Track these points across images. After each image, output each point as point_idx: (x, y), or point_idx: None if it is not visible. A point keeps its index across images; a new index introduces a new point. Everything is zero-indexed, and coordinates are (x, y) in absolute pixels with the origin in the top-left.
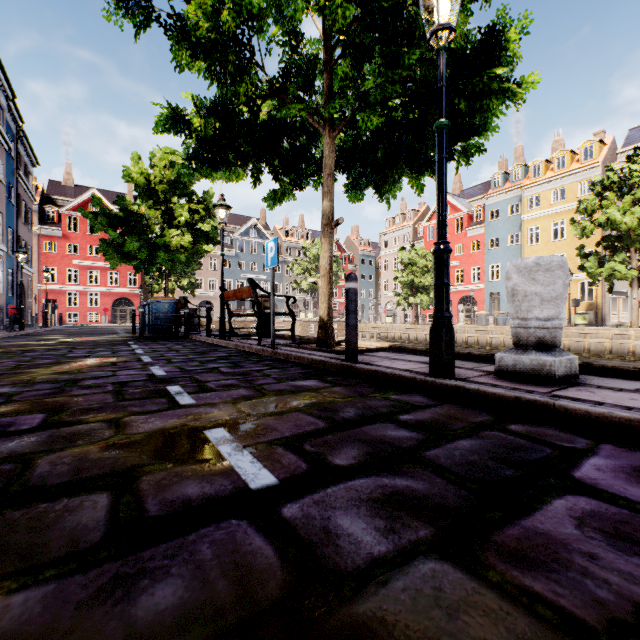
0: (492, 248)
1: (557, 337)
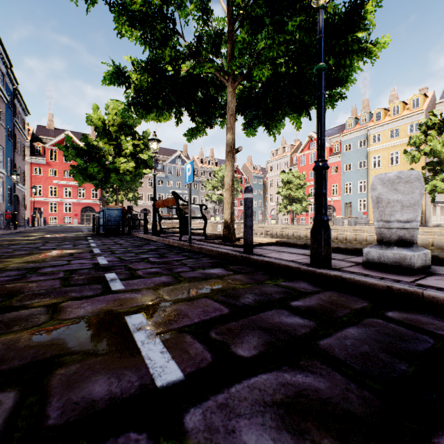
0: (346, 171)
1: (414, 236)
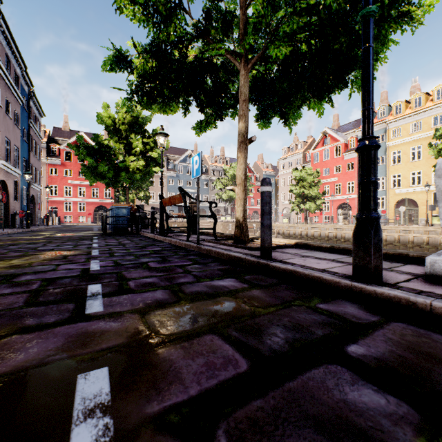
0: None
1: None
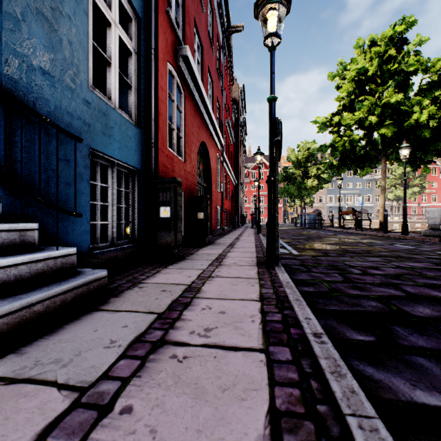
0: None
1: (436, 227)
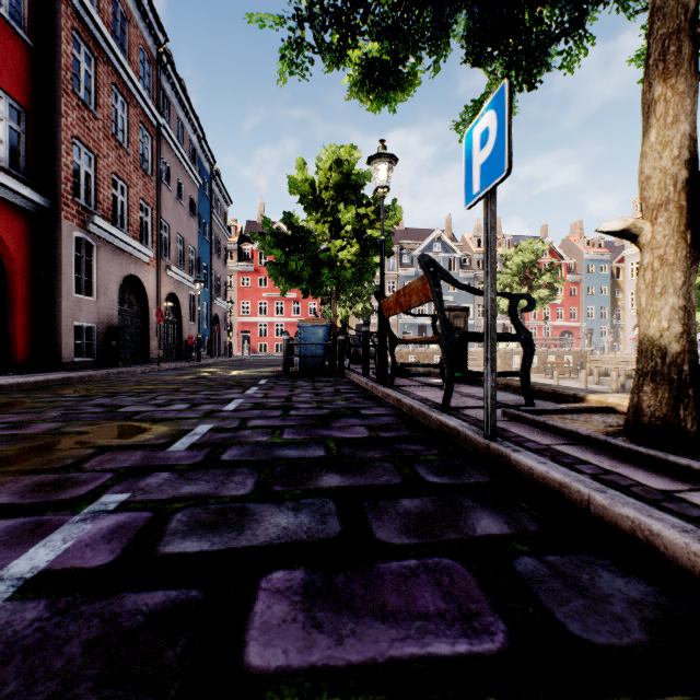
0: None
1: None
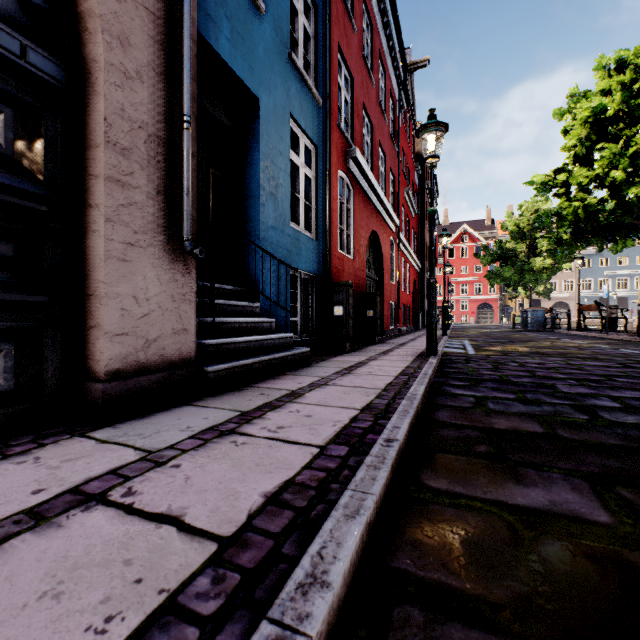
0: None
1: None
